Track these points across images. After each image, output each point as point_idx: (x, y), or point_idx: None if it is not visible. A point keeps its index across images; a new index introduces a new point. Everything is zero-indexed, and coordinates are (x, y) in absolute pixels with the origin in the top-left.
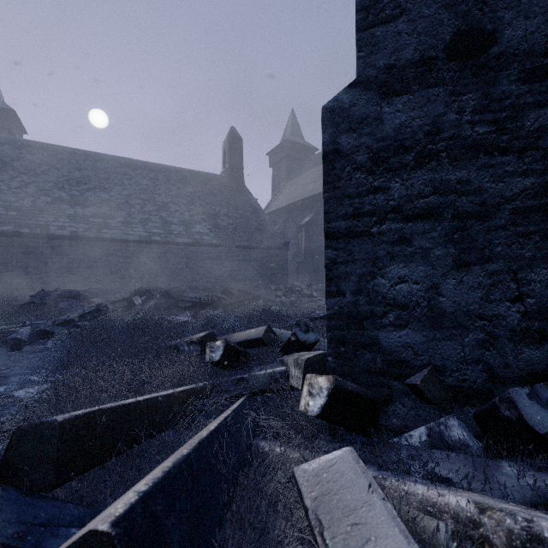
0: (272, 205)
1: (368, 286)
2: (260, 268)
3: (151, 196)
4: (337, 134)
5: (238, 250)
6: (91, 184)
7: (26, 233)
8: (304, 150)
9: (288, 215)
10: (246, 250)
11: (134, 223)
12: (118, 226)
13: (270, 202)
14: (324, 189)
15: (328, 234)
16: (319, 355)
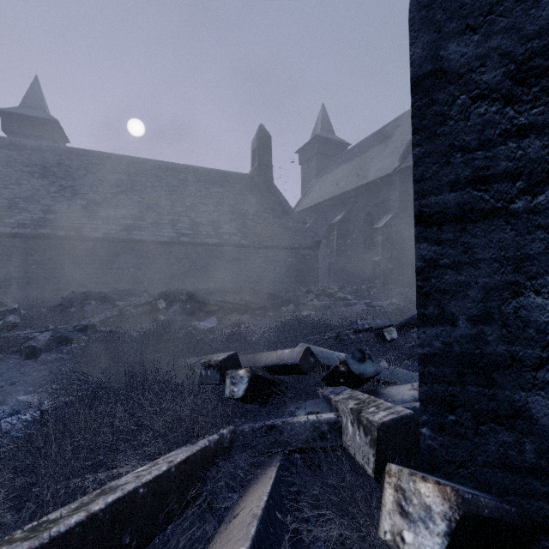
0: (302, 203)
1: (505, 308)
2: (290, 269)
3: (181, 197)
4: (440, 42)
5: (267, 250)
6: (123, 187)
7: (62, 235)
8: (335, 145)
9: (319, 213)
10: (275, 250)
11: (163, 224)
12: (148, 227)
13: (299, 201)
14: (415, 140)
15: (421, 216)
16: (402, 419)
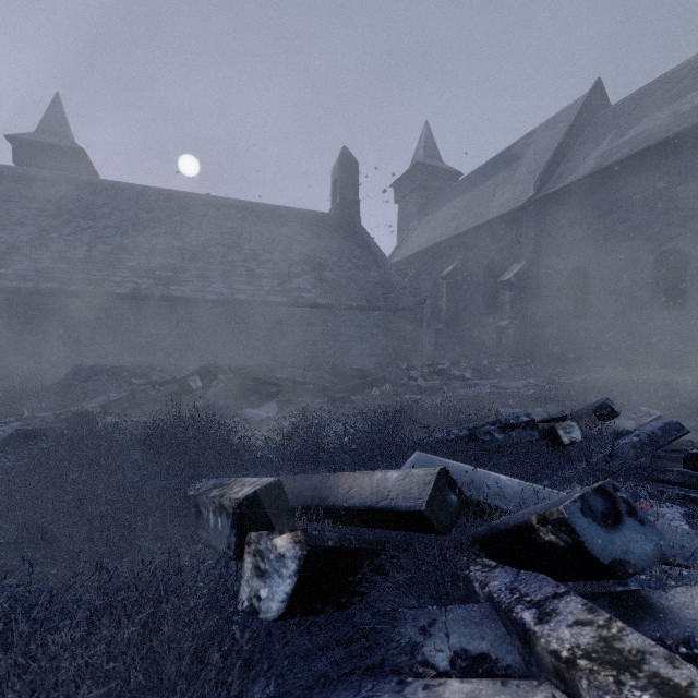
0: (398, 253)
1: None
2: (383, 338)
3: (237, 242)
4: None
5: (352, 312)
6: (161, 228)
7: (75, 291)
8: (442, 176)
9: (422, 265)
10: (363, 312)
11: (212, 276)
12: (192, 281)
13: (395, 249)
14: None
15: None
16: None
